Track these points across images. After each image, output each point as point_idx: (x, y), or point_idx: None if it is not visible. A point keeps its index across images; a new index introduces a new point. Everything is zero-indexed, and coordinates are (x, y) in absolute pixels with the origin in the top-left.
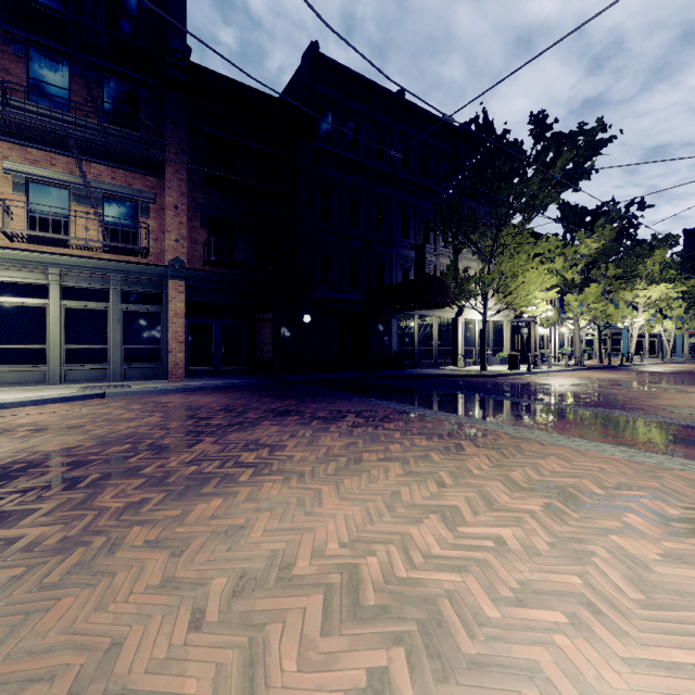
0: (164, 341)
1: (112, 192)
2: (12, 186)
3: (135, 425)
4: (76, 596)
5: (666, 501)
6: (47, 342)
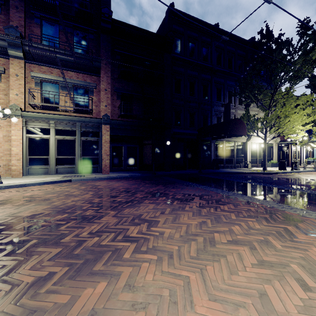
0: (100, 154)
1: (77, 84)
2: (34, 83)
3: (77, 199)
4: None
5: None
6: (49, 155)
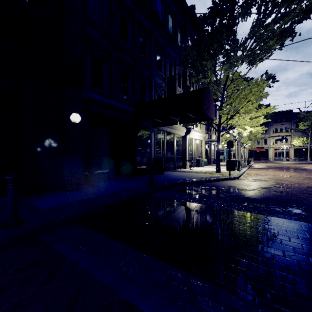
0: None
1: None
2: None
3: None
4: None
5: None
6: None
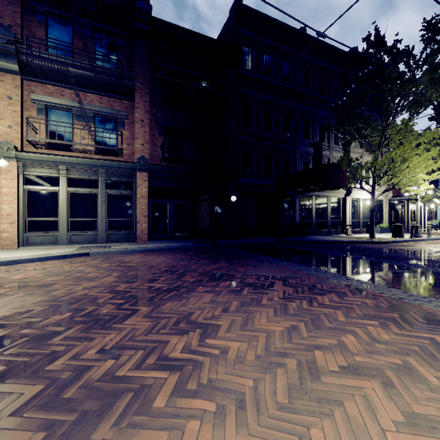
0: (134, 215)
1: (100, 112)
2: (37, 111)
3: (92, 285)
4: None
5: None
6: (58, 216)
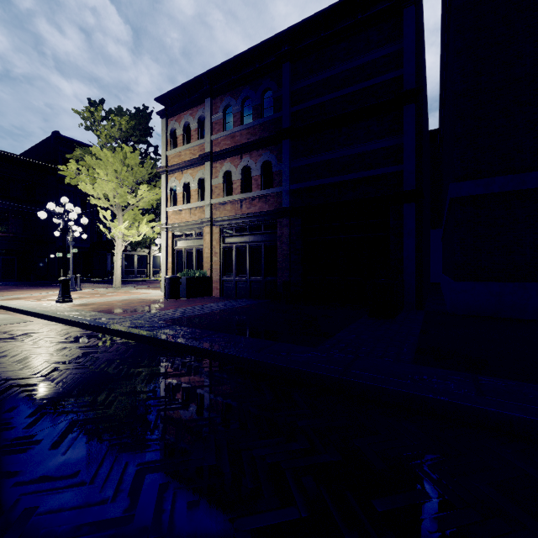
0: None
1: None
2: None
3: None
4: None
5: None
6: None
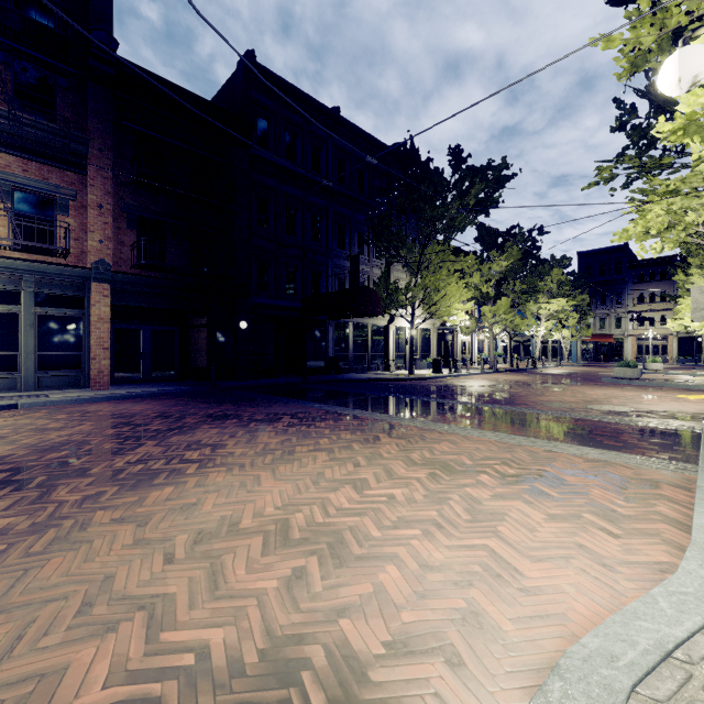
0: (86, 347)
1: (24, 186)
2: None
3: (66, 433)
4: (63, 557)
5: (510, 465)
6: None
